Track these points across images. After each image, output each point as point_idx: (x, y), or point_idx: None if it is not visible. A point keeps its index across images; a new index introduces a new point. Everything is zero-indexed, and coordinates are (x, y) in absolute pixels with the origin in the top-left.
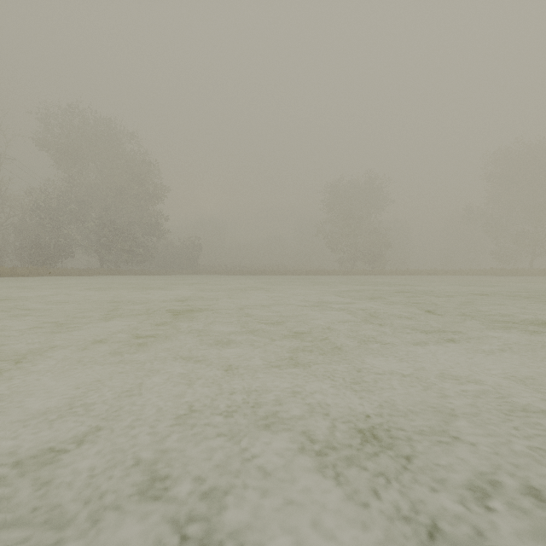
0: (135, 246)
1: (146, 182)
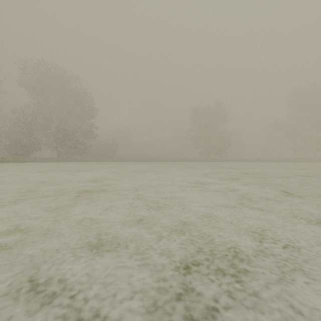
0: (78, 144)
1: (84, 106)
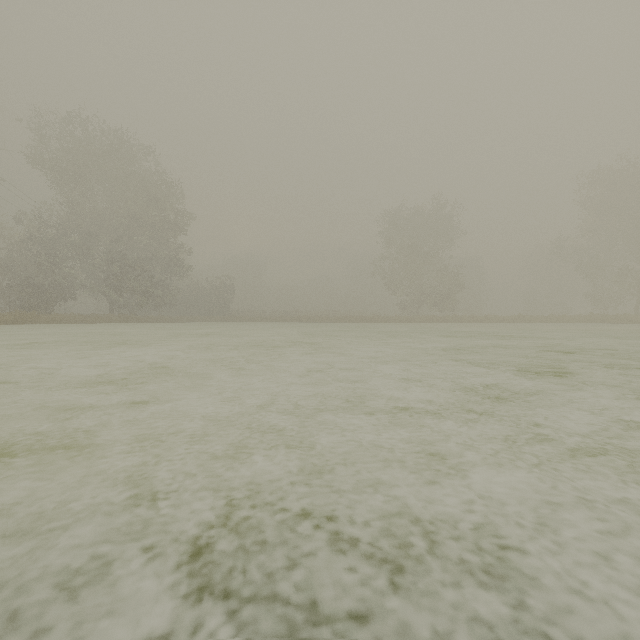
0: (152, 287)
1: (165, 208)
